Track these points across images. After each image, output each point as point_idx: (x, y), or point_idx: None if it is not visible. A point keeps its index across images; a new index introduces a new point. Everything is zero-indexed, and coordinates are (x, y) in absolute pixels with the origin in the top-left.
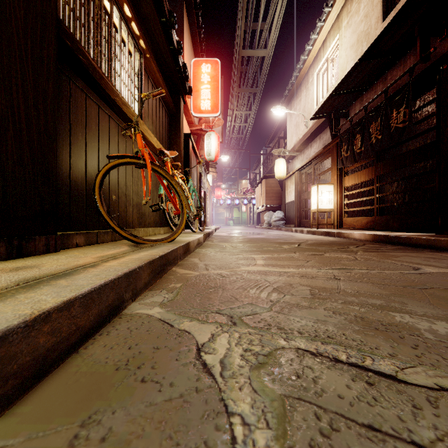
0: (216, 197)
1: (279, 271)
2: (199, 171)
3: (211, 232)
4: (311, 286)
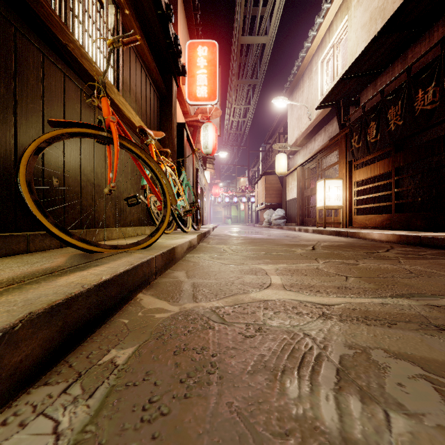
0: (214, 195)
1: (317, 304)
2: (195, 167)
3: (208, 231)
4: (415, 360)
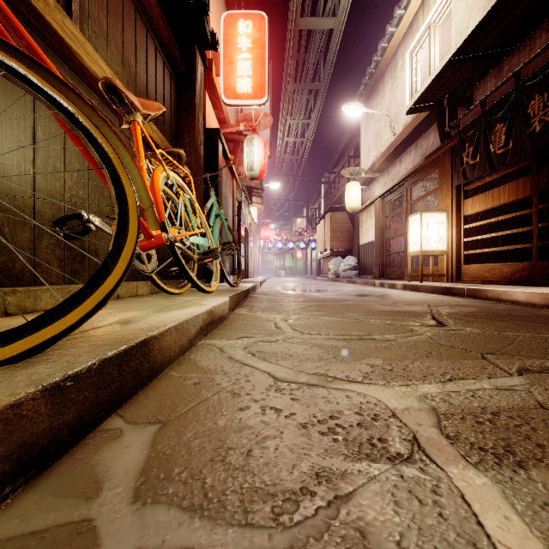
0: (263, 239)
1: None
2: (237, 199)
3: (252, 287)
4: None
